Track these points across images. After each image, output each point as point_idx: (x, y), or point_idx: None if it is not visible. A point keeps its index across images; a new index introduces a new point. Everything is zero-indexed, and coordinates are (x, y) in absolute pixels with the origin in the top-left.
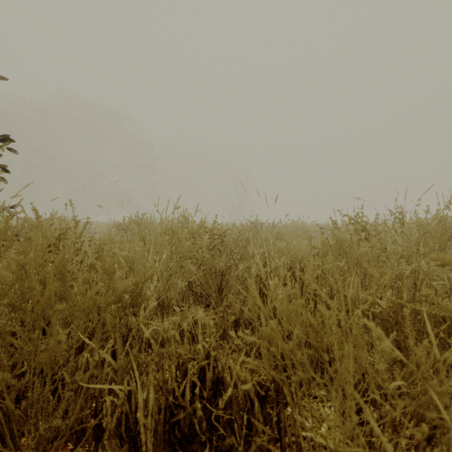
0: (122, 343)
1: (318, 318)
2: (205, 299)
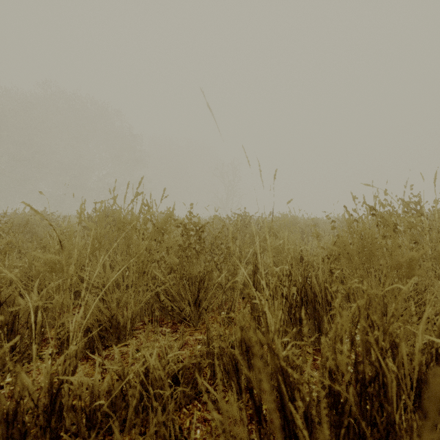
0: (4, 426)
1: (360, 388)
2: (178, 313)
